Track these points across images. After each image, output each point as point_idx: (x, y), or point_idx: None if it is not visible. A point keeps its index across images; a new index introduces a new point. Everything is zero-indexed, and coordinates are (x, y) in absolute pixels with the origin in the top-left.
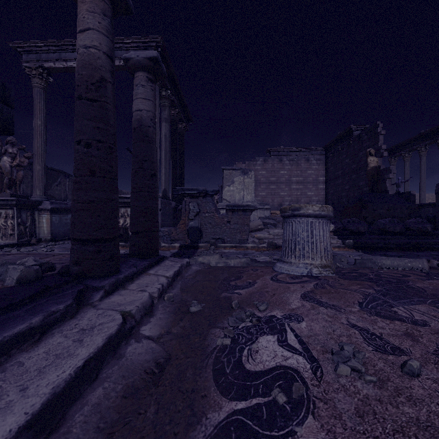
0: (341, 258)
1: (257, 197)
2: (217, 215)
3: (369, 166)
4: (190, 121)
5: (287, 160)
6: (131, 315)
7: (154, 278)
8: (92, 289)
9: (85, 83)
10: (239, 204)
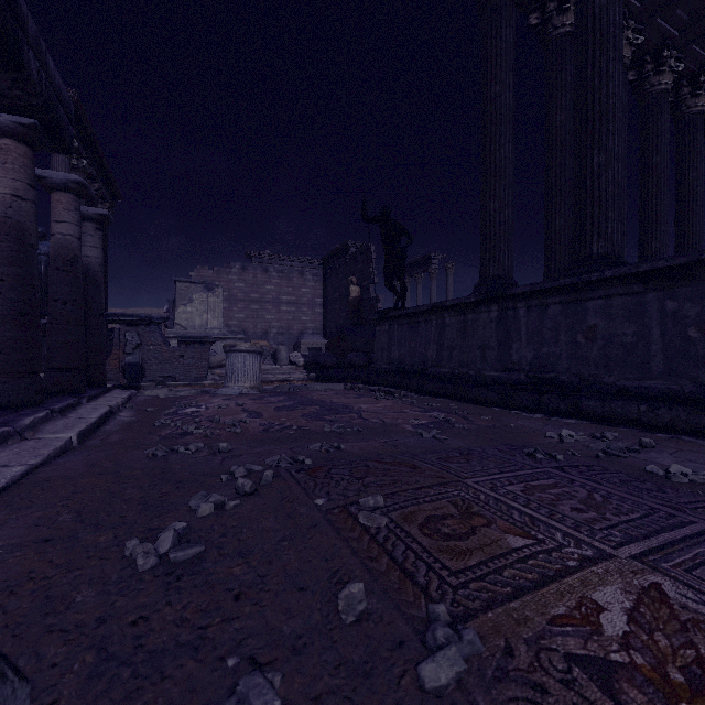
0: (283, 386)
1: (232, 321)
2: (166, 348)
3: (351, 296)
4: (118, 198)
5: (275, 271)
6: (112, 407)
7: (113, 398)
8: (79, 397)
9: (62, 260)
10: (196, 336)
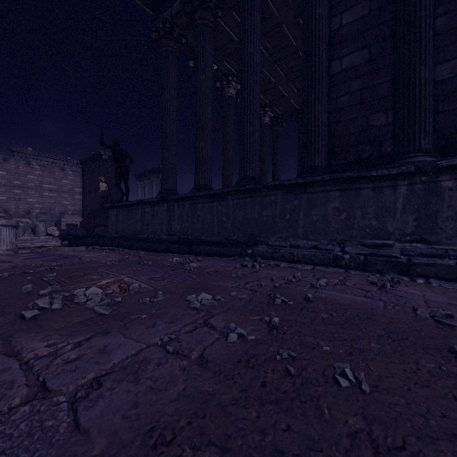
0: (38, 249)
1: None
2: None
3: (100, 189)
4: None
5: (38, 164)
6: None
7: None
8: None
9: None
10: None
